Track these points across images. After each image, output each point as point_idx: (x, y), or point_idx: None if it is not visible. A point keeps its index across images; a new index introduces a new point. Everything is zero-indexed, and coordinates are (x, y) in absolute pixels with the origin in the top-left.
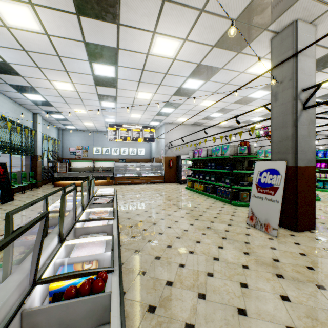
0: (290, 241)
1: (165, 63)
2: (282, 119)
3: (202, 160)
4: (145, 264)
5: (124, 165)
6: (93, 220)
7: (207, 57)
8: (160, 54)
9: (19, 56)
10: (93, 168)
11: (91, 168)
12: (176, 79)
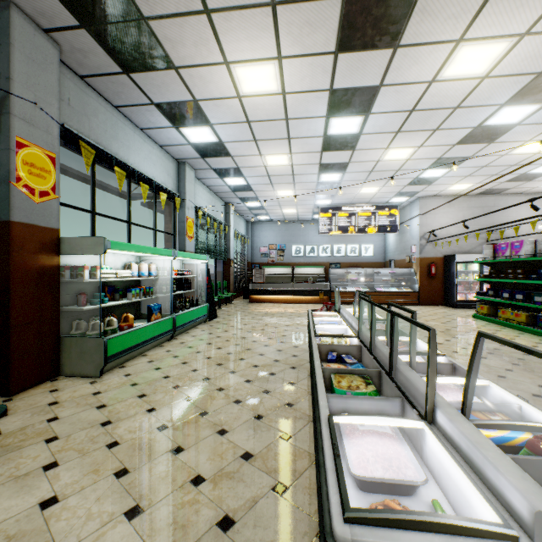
0: None
1: (461, 89)
2: None
3: (517, 262)
4: None
5: (346, 273)
6: None
7: None
8: (457, 75)
9: (239, 130)
10: (292, 277)
11: (289, 277)
12: (474, 113)
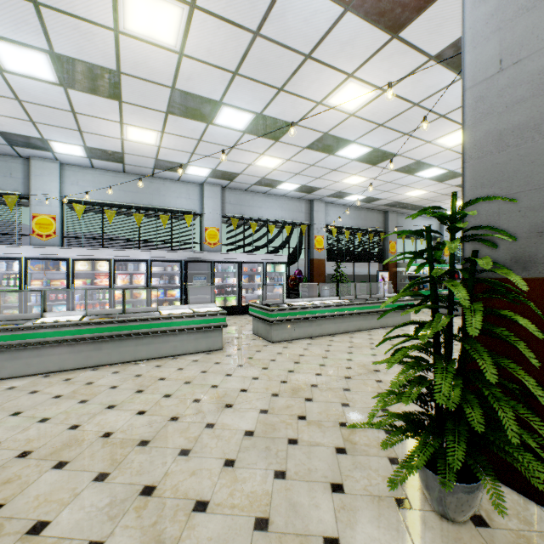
0: None
1: None
2: None
3: None
4: None
5: None
6: None
7: None
8: None
9: None
10: None
11: None
12: None
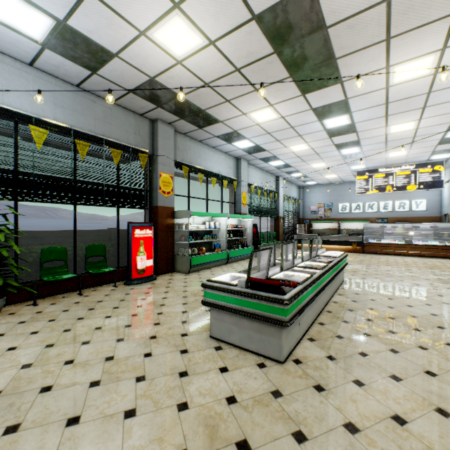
0: None
1: (420, 83)
2: None
3: None
4: (352, 319)
5: (380, 227)
6: (305, 267)
7: None
8: (406, 79)
9: (265, 138)
10: (338, 230)
11: (335, 230)
12: None
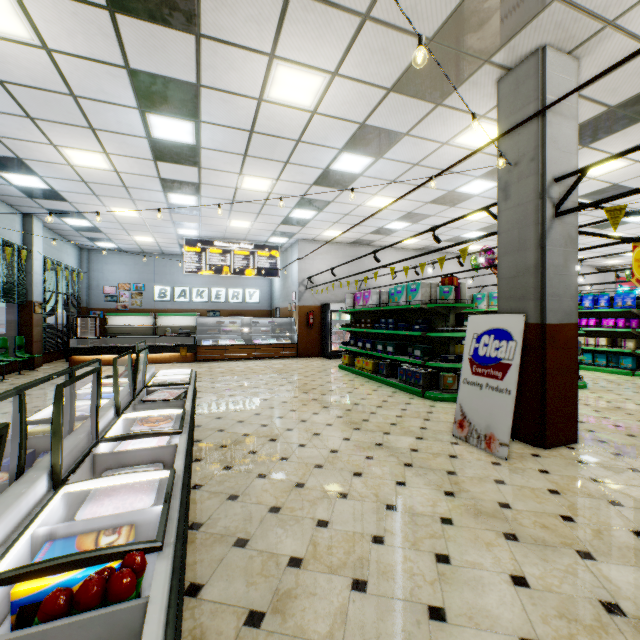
0: (531, 467)
1: (295, 119)
2: (517, 234)
3: (371, 312)
4: (248, 524)
5: (218, 323)
6: (136, 436)
7: (378, 110)
8: (286, 100)
9: None
10: (154, 328)
11: (150, 328)
12: (319, 153)
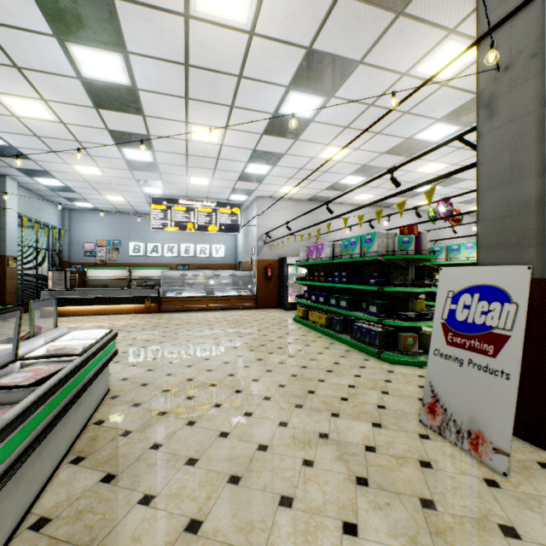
0: None
1: (232, 45)
2: (508, 159)
3: (325, 265)
4: None
5: (181, 276)
6: None
7: (327, 27)
8: (216, 15)
9: None
10: (129, 280)
11: (125, 280)
12: (264, 92)
